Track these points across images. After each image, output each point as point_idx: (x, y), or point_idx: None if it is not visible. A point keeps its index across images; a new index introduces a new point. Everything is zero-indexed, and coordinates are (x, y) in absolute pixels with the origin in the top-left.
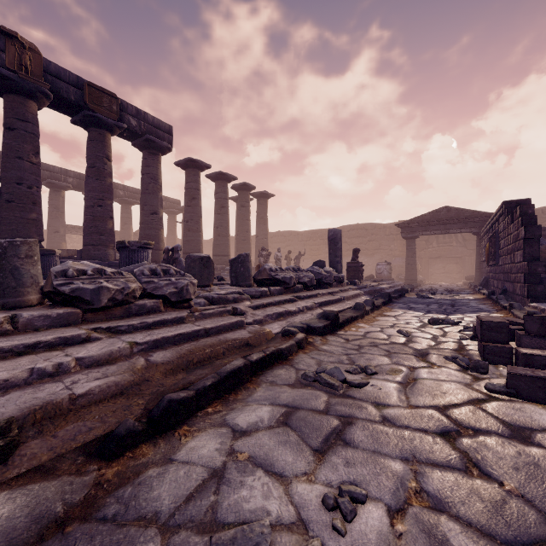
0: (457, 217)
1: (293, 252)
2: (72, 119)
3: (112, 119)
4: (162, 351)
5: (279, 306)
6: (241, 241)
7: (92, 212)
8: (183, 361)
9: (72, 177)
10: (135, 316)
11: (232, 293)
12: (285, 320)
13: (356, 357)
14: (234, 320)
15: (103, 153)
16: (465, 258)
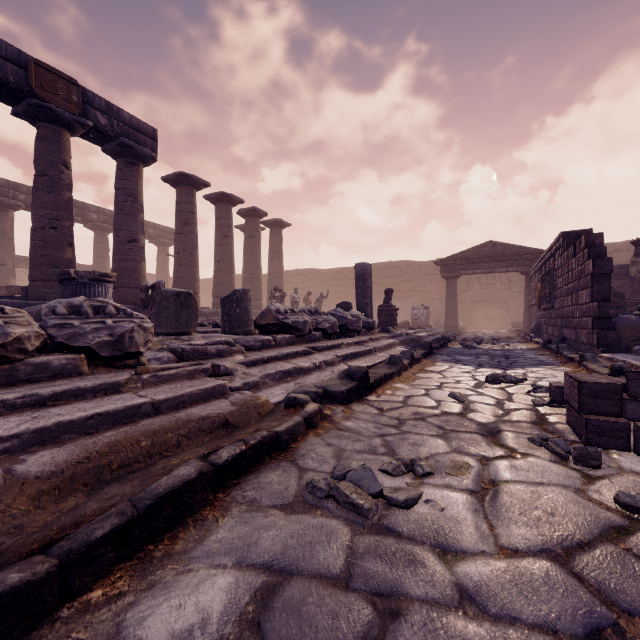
0: (503, 254)
1: (314, 295)
2: (13, 110)
3: (70, 112)
4: (51, 450)
5: (287, 361)
6: (250, 280)
7: (42, 235)
8: (88, 468)
9: (25, 194)
10: (25, 382)
11: (216, 344)
12: (293, 381)
13: (395, 440)
14: (209, 385)
15: (58, 157)
16: (510, 302)
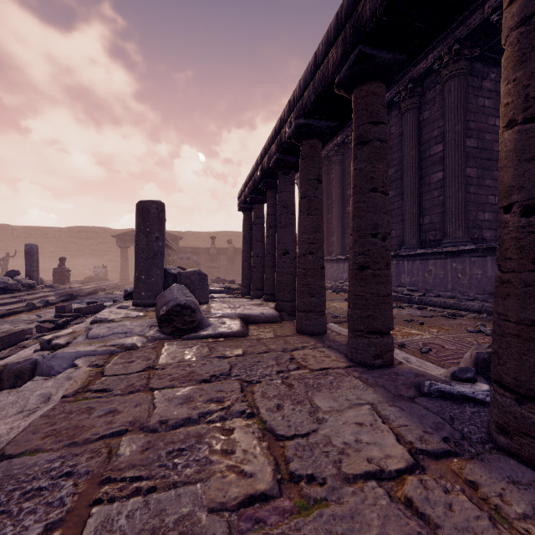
0: None
1: (4, 249)
2: None
3: None
4: None
5: None
6: None
7: None
8: None
9: None
10: None
11: None
12: None
13: None
14: None
15: None
16: None
